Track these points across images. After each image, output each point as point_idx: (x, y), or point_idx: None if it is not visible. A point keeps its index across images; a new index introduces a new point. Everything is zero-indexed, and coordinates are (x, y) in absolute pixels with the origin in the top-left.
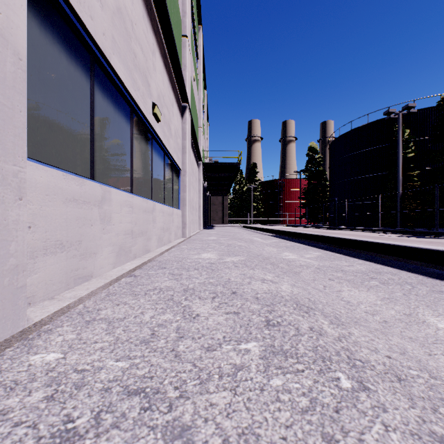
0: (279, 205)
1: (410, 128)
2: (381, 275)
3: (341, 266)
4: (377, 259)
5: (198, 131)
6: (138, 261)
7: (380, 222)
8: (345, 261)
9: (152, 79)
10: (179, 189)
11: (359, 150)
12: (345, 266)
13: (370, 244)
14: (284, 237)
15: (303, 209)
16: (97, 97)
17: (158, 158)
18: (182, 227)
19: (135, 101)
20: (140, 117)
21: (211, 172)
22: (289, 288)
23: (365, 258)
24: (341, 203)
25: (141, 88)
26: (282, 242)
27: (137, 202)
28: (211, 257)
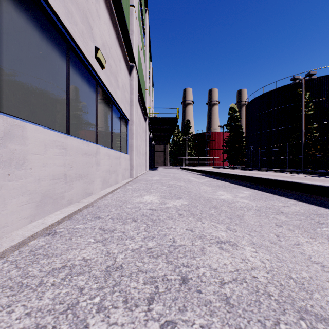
0: (207, 151)
1: (309, 92)
2: (325, 219)
3: (278, 207)
4: (305, 198)
5: (144, 92)
6: (70, 209)
7: (287, 164)
8: (278, 201)
9: (96, 24)
10: (127, 136)
11: (269, 109)
12: (281, 206)
13: (299, 185)
14: (213, 177)
15: (225, 154)
16: (5, 5)
17: (104, 105)
18: (129, 169)
19: (71, 35)
20: (80, 57)
21: (155, 125)
22: (254, 253)
23: (293, 197)
24: (255, 150)
25: (80, 25)
26: (213, 181)
27: (73, 143)
28: (153, 200)
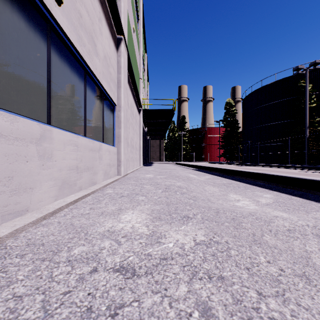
0: (202, 147)
1: (311, 84)
2: None
3: None
4: None
5: (138, 81)
6: None
7: (289, 160)
8: None
9: None
10: (114, 124)
11: (268, 103)
12: None
13: None
14: (214, 173)
15: (220, 150)
16: None
17: (70, 71)
18: (117, 165)
19: None
20: None
21: (150, 118)
22: None
23: None
24: (253, 145)
25: None
26: (216, 179)
27: None
28: (136, 225)
